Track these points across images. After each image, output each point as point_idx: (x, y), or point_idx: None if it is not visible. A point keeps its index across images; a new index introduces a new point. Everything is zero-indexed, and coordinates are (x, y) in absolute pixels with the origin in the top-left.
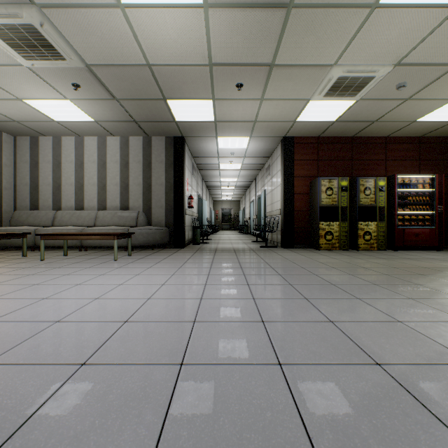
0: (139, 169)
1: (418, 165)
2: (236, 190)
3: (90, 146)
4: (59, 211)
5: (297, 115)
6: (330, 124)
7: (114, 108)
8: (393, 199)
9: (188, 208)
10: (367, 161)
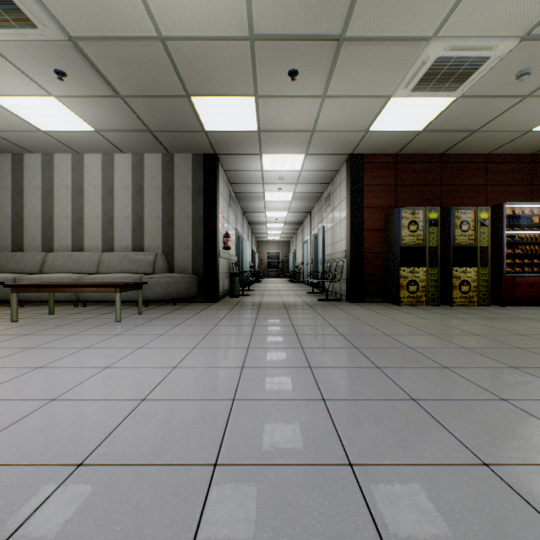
0: (158, 196)
1: (530, 192)
2: (285, 228)
3: (92, 167)
4: (50, 253)
5: (371, 122)
6: (414, 136)
7: (119, 110)
8: (500, 236)
9: (224, 250)
10: (461, 186)
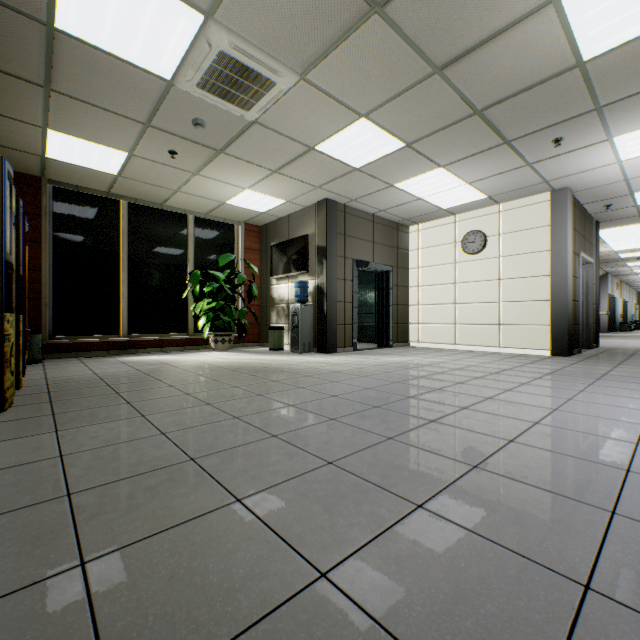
0: None
1: None
2: None
3: None
4: None
5: None
6: (23, 10)
7: None
8: (22, 266)
9: None
10: None
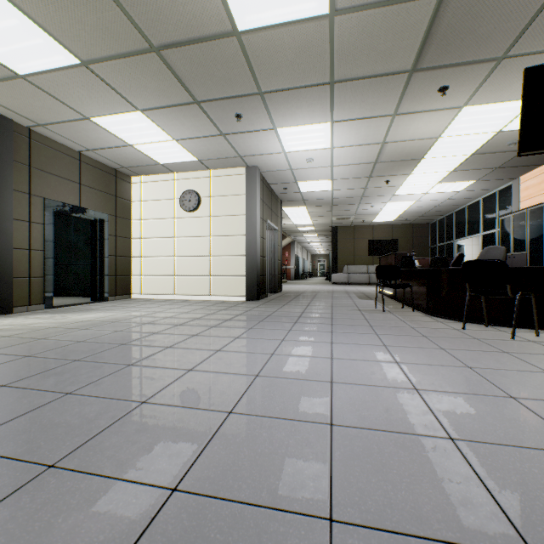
0: None
1: None
2: None
3: None
4: None
5: None
6: None
7: None
8: None
9: None
10: None
